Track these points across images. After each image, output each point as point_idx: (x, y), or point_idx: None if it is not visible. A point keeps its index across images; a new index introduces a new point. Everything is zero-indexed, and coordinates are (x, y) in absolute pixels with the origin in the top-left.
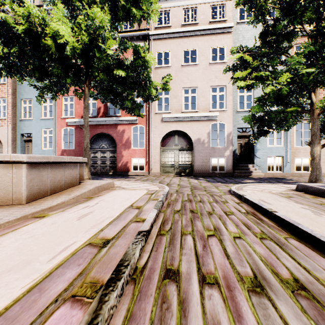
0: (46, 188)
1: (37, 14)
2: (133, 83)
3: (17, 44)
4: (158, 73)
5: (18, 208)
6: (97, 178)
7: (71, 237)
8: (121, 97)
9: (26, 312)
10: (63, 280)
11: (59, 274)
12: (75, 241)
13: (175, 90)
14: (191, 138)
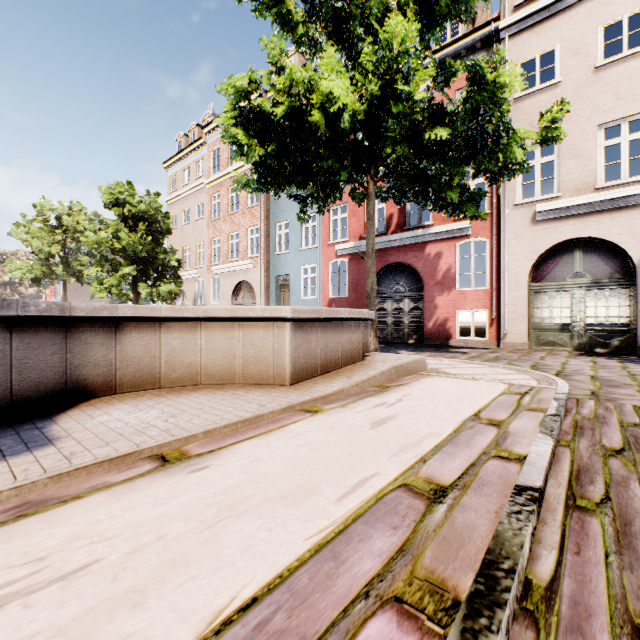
0: (316, 363)
1: (302, 77)
2: (465, 148)
3: (275, 138)
4: (522, 111)
5: (281, 392)
6: (387, 350)
7: (367, 461)
8: (437, 184)
9: (320, 593)
10: (371, 552)
11: (360, 536)
12: (376, 473)
13: (573, 137)
14: (627, 255)
